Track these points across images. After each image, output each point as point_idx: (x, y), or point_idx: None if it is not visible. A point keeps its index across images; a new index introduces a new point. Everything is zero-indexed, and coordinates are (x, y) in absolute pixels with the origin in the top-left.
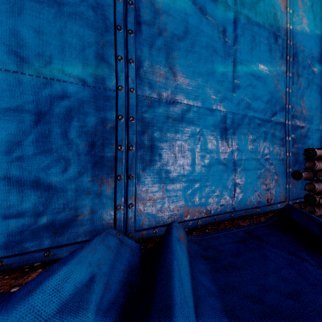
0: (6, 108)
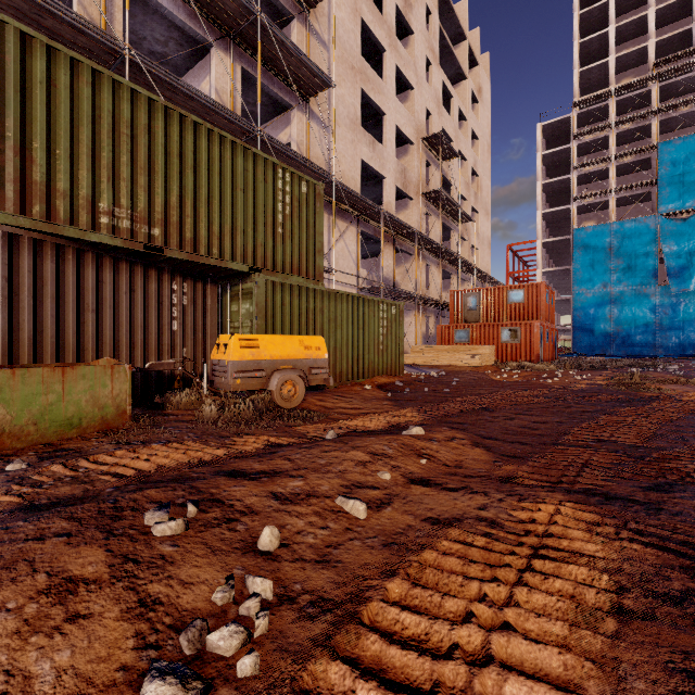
0: (643, 343)
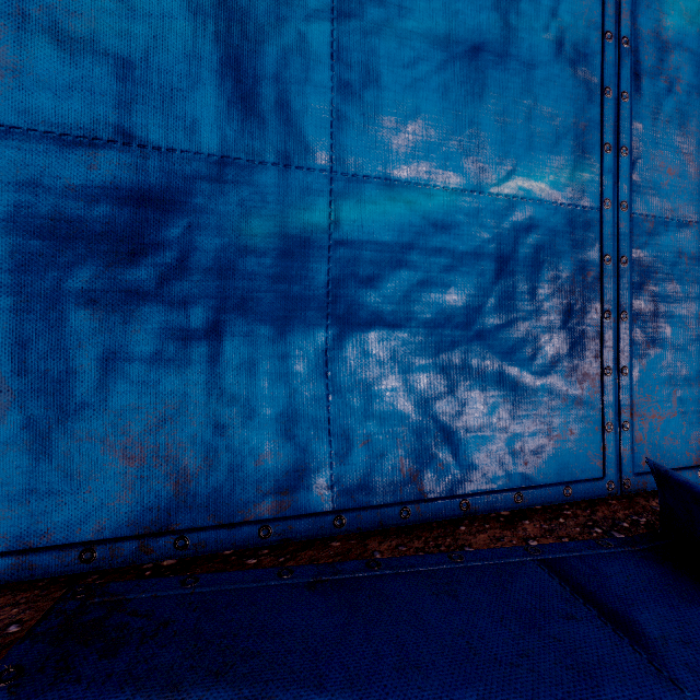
0: (468, 253)
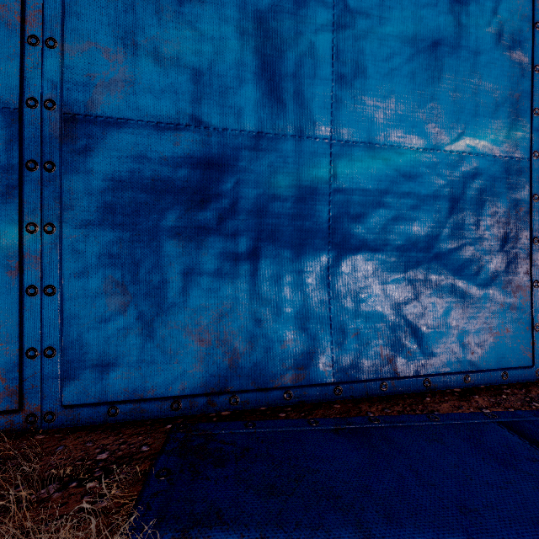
0: (429, 195)
